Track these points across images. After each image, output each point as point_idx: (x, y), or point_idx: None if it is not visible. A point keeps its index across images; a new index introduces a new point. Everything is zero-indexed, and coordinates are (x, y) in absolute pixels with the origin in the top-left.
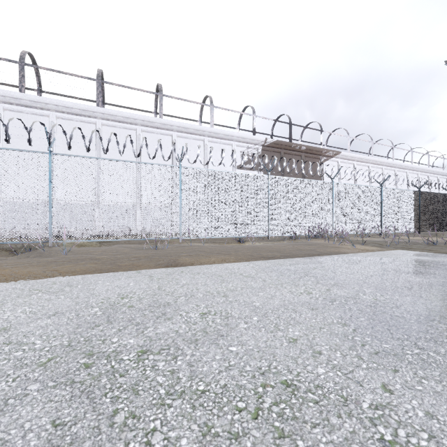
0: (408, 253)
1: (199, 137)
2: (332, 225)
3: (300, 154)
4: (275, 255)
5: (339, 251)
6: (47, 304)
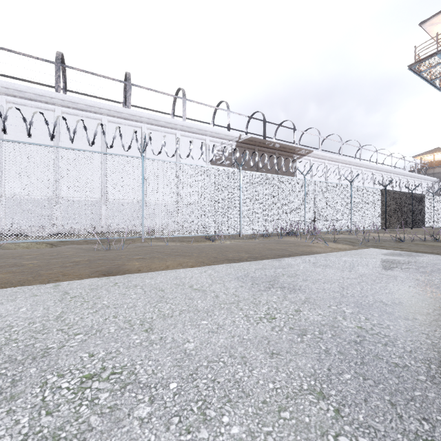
0: (381, 253)
1: (171, 130)
2: (305, 223)
3: (274, 152)
4: (242, 257)
5: (311, 251)
6: None
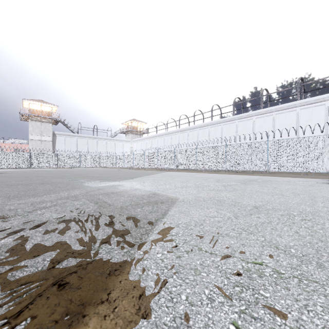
0: None
1: None
2: None
3: None
4: None
5: None
6: (259, 177)
